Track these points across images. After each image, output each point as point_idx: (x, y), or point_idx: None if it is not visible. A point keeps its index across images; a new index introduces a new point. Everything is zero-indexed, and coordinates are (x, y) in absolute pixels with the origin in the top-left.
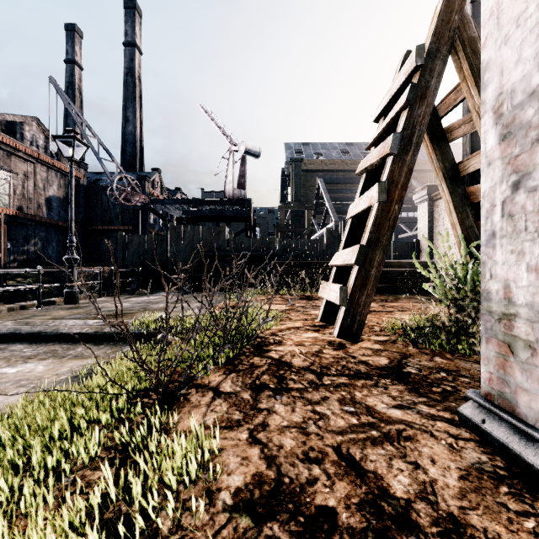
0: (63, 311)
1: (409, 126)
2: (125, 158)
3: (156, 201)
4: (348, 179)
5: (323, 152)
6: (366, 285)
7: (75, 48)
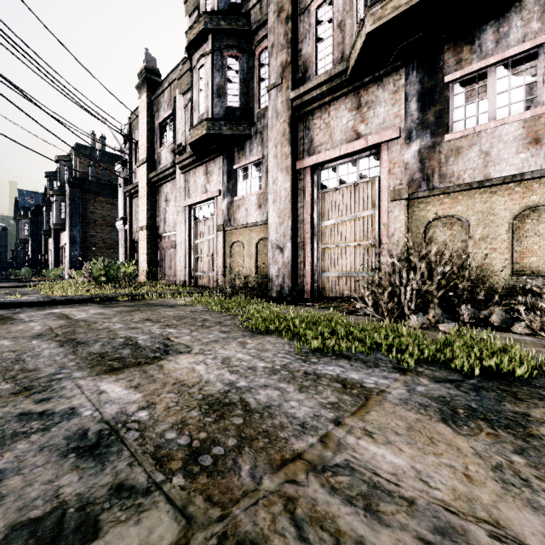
0: None
1: None
2: None
3: None
4: None
5: None
6: None
7: None
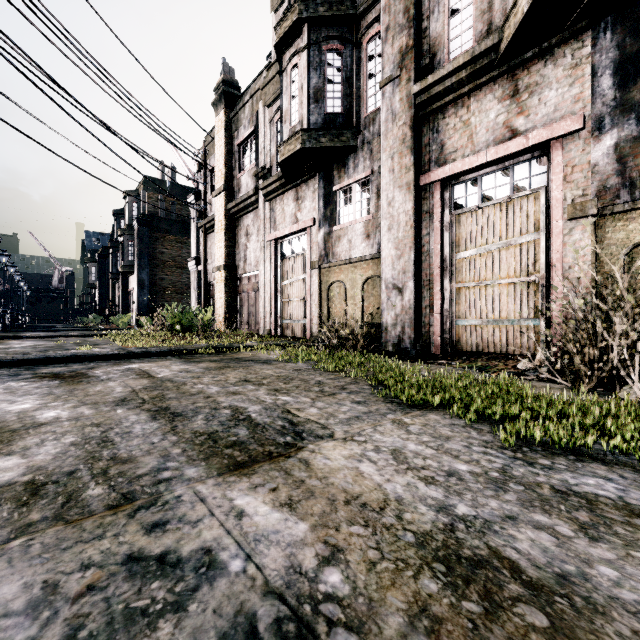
0: None
1: None
2: None
3: (14, 288)
4: None
5: None
6: None
7: None
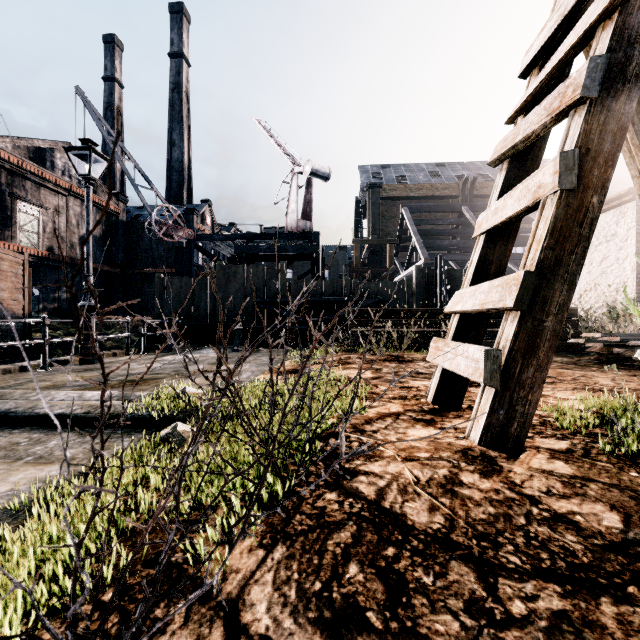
0: (72, 374)
1: (621, 45)
2: (170, 189)
3: (203, 237)
4: (439, 207)
5: (407, 176)
6: (536, 347)
7: (114, 63)
